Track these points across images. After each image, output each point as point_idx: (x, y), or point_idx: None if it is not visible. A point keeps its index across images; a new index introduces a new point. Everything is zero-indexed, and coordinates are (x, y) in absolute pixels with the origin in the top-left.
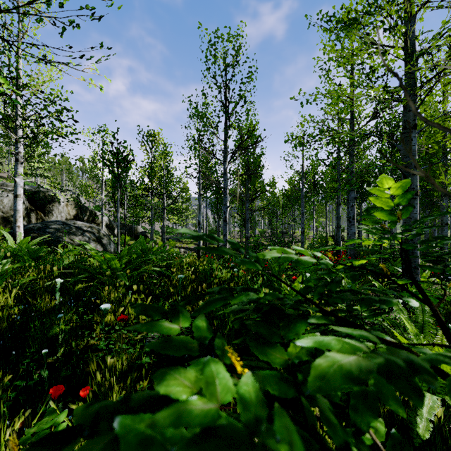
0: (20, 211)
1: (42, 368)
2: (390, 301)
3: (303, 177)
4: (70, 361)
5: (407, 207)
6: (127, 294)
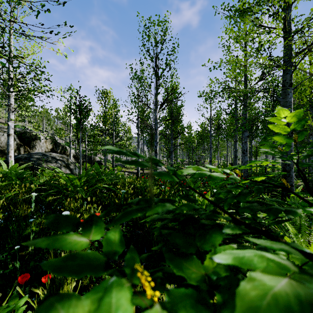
0: (12, 146)
1: (15, 260)
2: (295, 211)
3: (211, 122)
4: (38, 254)
5: (302, 131)
6: (83, 204)
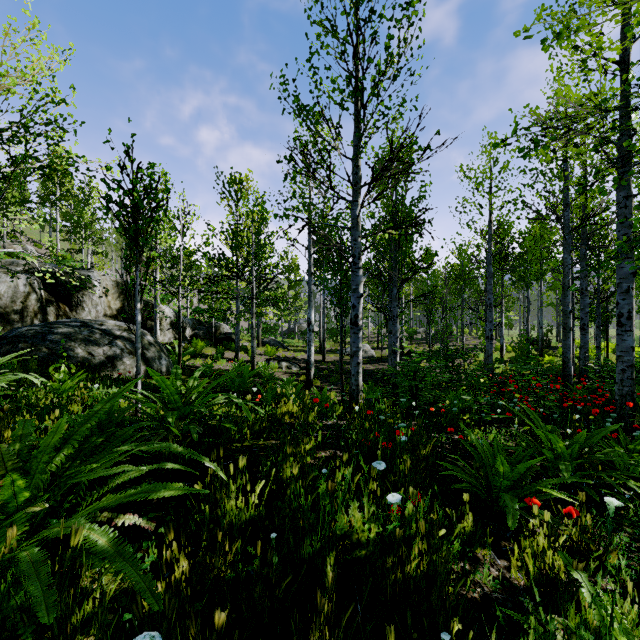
0: None
1: None
2: None
3: (491, 242)
4: None
5: None
6: None
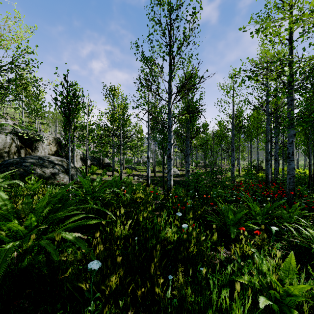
0: None
1: None
2: None
3: (233, 119)
4: None
5: None
6: None
